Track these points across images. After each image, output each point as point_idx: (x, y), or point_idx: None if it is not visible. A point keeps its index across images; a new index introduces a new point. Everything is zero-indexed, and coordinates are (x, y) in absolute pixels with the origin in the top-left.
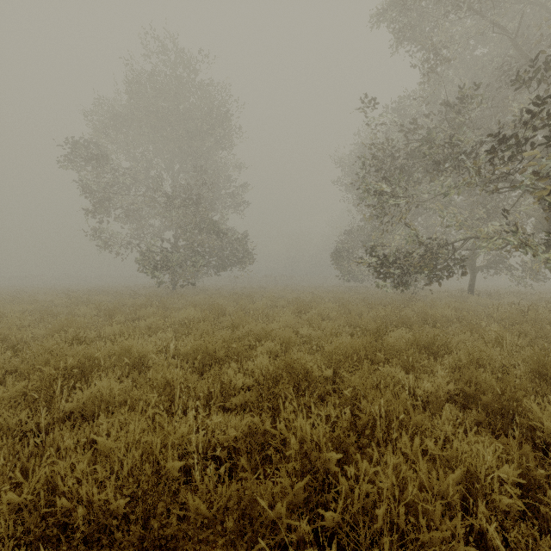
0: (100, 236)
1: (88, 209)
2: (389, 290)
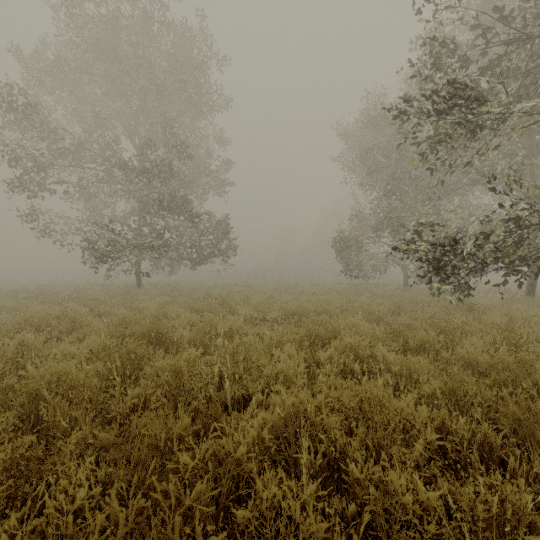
0: (37, 219)
1: (10, 181)
2: (403, 288)
